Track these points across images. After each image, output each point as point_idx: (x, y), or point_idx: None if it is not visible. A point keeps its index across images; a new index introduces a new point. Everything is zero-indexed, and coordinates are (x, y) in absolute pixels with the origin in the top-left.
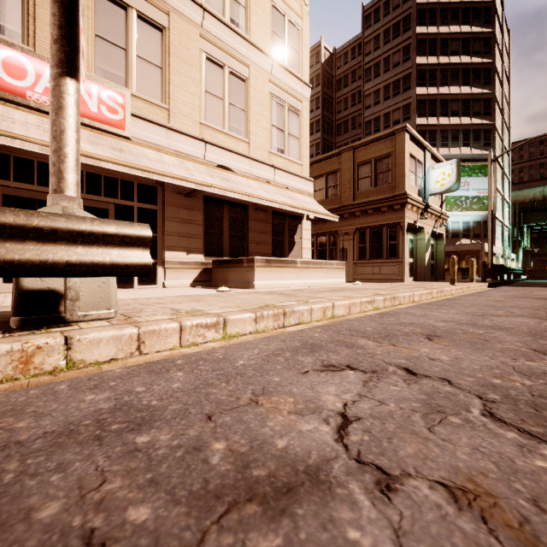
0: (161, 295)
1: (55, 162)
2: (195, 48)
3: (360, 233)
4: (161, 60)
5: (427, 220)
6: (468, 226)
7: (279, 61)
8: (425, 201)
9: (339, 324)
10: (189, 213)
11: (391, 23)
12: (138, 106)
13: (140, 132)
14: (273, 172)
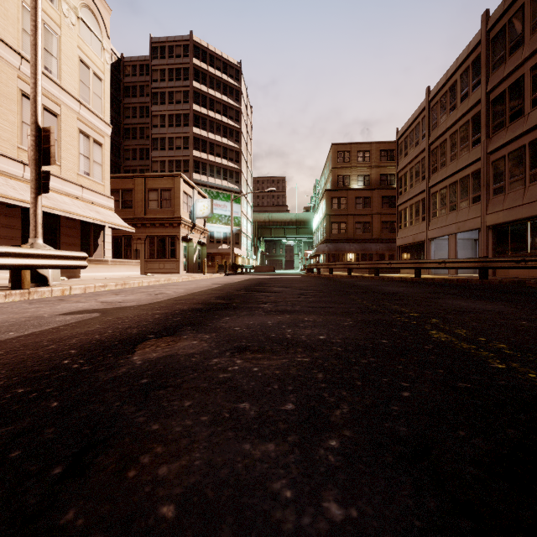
0: None
1: (35, 226)
2: (13, 86)
3: (150, 239)
4: None
5: (195, 234)
6: (227, 235)
7: (86, 105)
8: (193, 222)
9: (147, 286)
10: (9, 219)
11: (175, 66)
12: None
13: None
14: (81, 190)
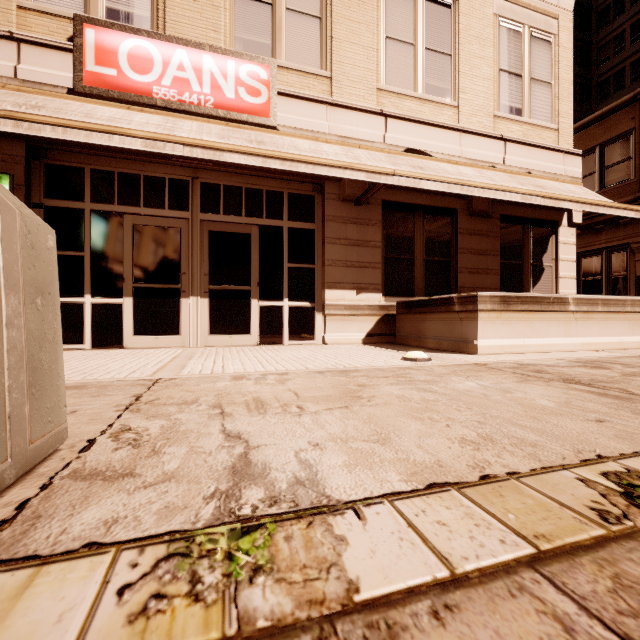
0: (299, 365)
1: None
2: None
3: None
4: (320, 6)
5: None
6: None
7: None
8: None
9: None
10: (360, 230)
11: None
12: (289, 81)
13: (290, 117)
14: (501, 148)
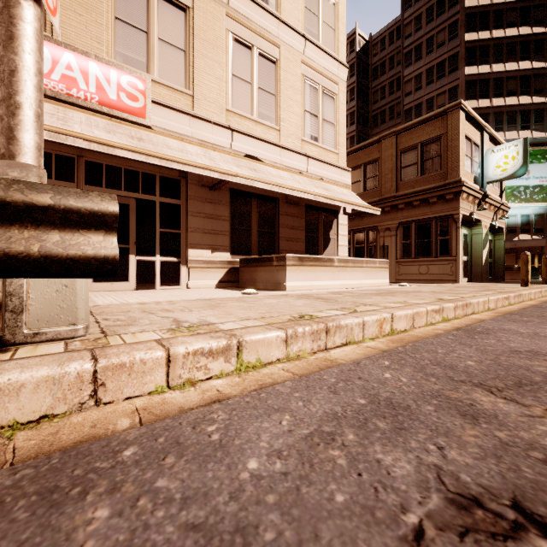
0: (178, 298)
1: (2, 116)
2: (221, 28)
3: (403, 228)
4: (185, 42)
5: (485, 211)
6: (528, 219)
7: (312, 40)
8: (482, 189)
9: (414, 350)
10: (214, 207)
11: None
12: (160, 93)
13: (162, 121)
14: (305, 161)
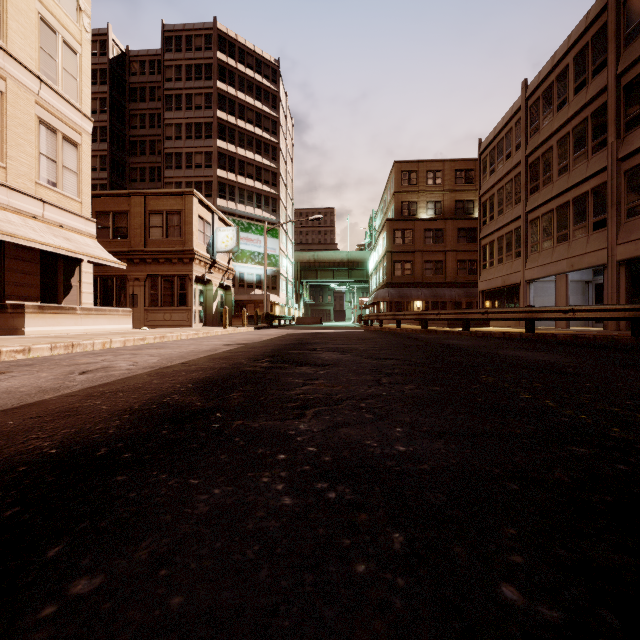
0: None
1: None
2: None
3: (152, 280)
4: None
5: (216, 273)
6: (261, 278)
7: (50, 84)
8: (213, 257)
9: (113, 348)
10: None
11: (194, 62)
12: None
13: None
14: (41, 206)
